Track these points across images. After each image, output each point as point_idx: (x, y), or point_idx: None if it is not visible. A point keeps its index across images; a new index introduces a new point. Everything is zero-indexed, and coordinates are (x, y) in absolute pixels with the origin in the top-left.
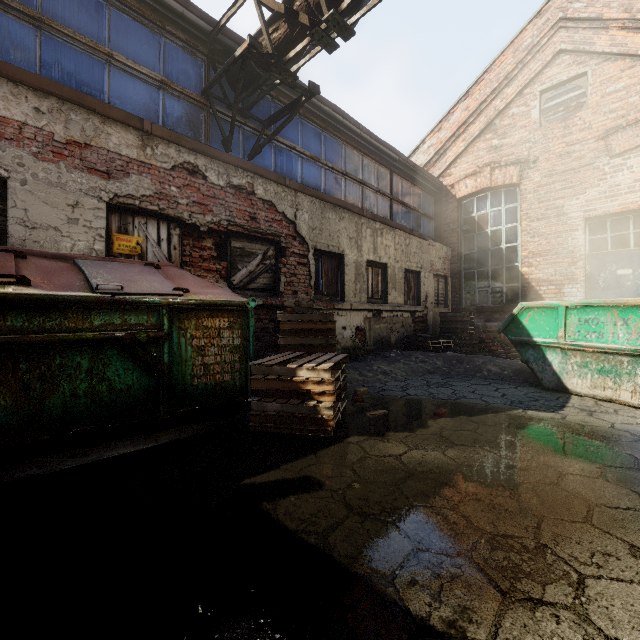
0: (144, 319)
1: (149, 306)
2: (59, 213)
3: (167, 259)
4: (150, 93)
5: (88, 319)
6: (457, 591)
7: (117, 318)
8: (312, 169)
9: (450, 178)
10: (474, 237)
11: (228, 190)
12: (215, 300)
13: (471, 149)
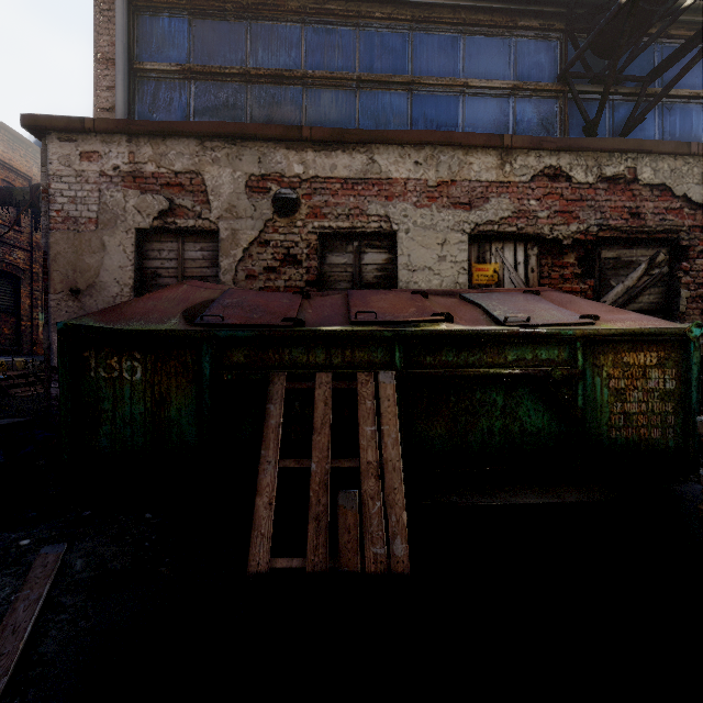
0: (554, 354)
1: (559, 338)
2: (431, 253)
3: (524, 284)
4: (501, 106)
5: (502, 354)
6: None
7: (528, 353)
8: None
9: None
10: None
11: (598, 186)
12: (640, 328)
13: None
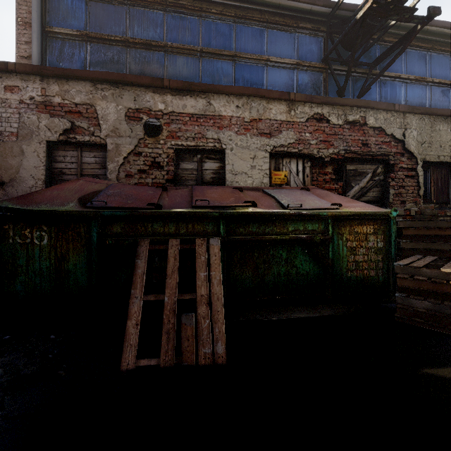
0: (316, 226)
1: (319, 217)
2: (246, 164)
3: (302, 184)
4: (289, 75)
5: (285, 226)
6: None
7: (301, 226)
8: (416, 90)
9: None
10: None
11: (345, 126)
12: (364, 211)
13: None
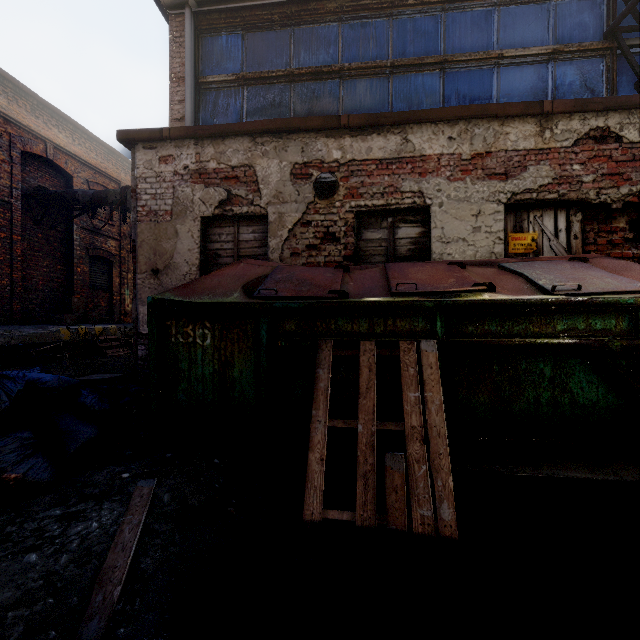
0: (611, 323)
1: (617, 307)
2: (465, 225)
3: (566, 252)
4: (539, 73)
5: (550, 323)
6: None
7: (580, 322)
8: None
9: None
10: None
11: None
12: None
13: None
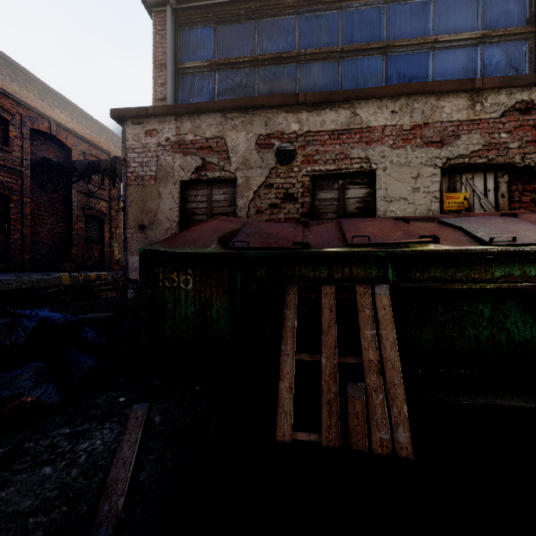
0: None
1: None
2: (406, 186)
3: (494, 209)
4: (469, 54)
5: (489, 271)
6: None
7: (515, 269)
8: None
9: None
10: None
11: None
12: None
13: None
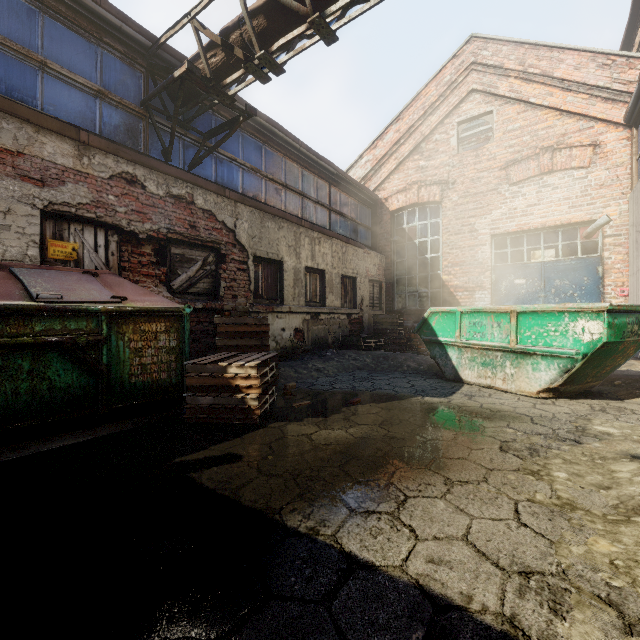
0: (84, 325)
1: (88, 313)
2: None
3: (105, 265)
4: (86, 102)
5: (29, 325)
6: (322, 512)
7: (57, 324)
8: (253, 180)
9: (384, 192)
10: (405, 247)
11: (168, 199)
12: (152, 307)
13: (402, 167)
